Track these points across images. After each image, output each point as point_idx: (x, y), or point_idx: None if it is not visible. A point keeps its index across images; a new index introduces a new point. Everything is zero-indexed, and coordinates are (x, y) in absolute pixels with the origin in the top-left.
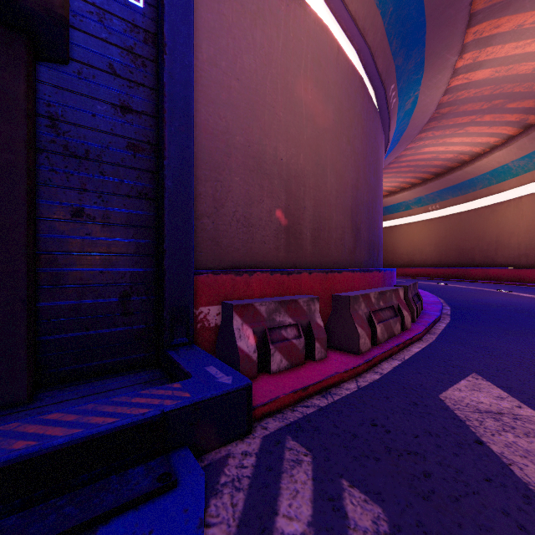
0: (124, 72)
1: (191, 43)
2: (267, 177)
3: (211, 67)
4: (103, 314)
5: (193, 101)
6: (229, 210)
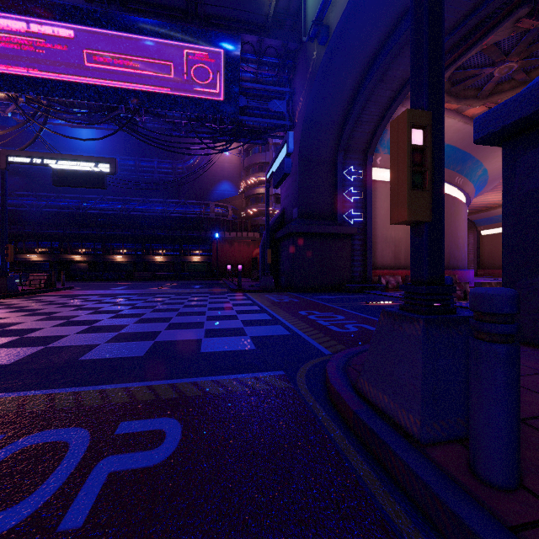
0: (359, 233)
1: (371, 224)
2: (388, 243)
3: (373, 219)
4: (356, 277)
5: (372, 236)
6: (377, 254)
